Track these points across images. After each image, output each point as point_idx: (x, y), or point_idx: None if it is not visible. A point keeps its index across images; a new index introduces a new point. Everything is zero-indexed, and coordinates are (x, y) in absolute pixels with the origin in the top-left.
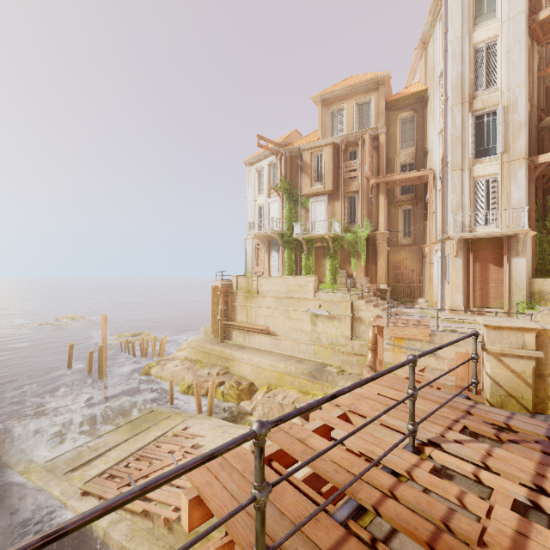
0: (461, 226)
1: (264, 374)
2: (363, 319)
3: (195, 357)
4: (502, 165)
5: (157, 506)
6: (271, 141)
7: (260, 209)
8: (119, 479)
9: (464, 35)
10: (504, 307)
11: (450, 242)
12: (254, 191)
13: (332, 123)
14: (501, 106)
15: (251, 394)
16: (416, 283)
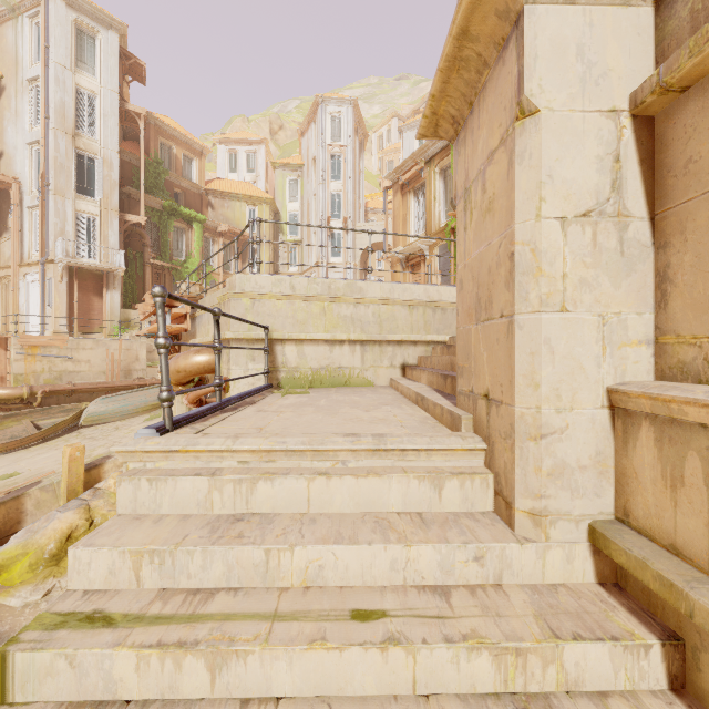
0: (66, 253)
1: None
2: None
3: None
4: (102, 210)
5: None
6: None
7: None
8: None
9: (68, 68)
10: (105, 331)
11: (55, 266)
12: None
13: None
14: (101, 158)
15: None
16: None
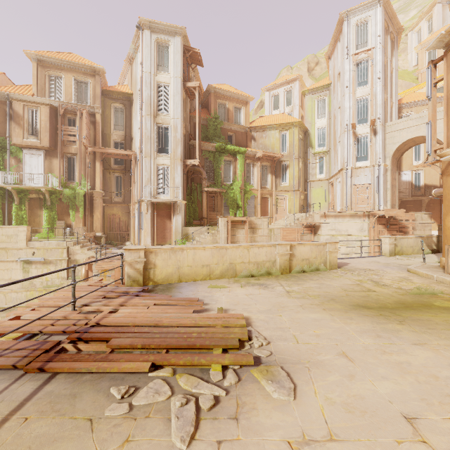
0: (150, 194)
1: None
2: (79, 260)
3: None
4: (171, 161)
5: None
6: None
7: None
8: None
9: (152, 73)
10: (172, 243)
11: (144, 204)
12: None
13: (49, 85)
14: (171, 126)
15: None
16: (125, 230)
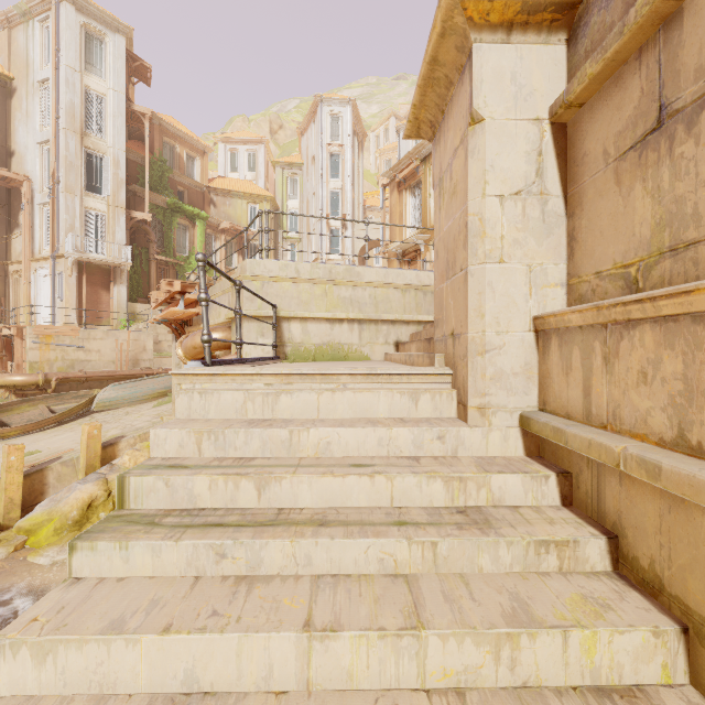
0: (75, 248)
1: None
2: None
3: None
4: (109, 207)
5: None
6: None
7: None
8: None
9: (78, 70)
10: (113, 324)
11: (65, 261)
12: None
13: None
14: (109, 157)
15: None
16: None
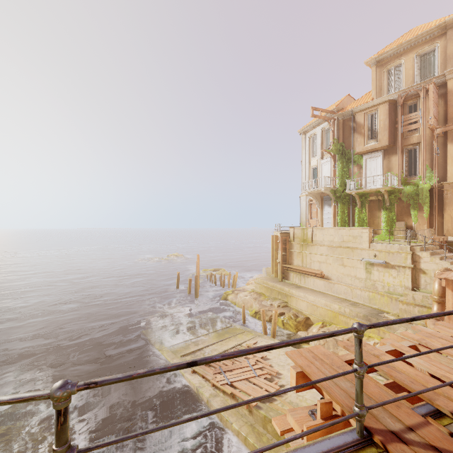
0: None
1: (318, 311)
2: (427, 271)
3: (260, 290)
4: None
5: (240, 393)
6: (324, 110)
7: (313, 170)
8: (213, 368)
9: None
10: None
11: None
12: (308, 155)
13: (387, 81)
14: None
15: (307, 327)
16: None
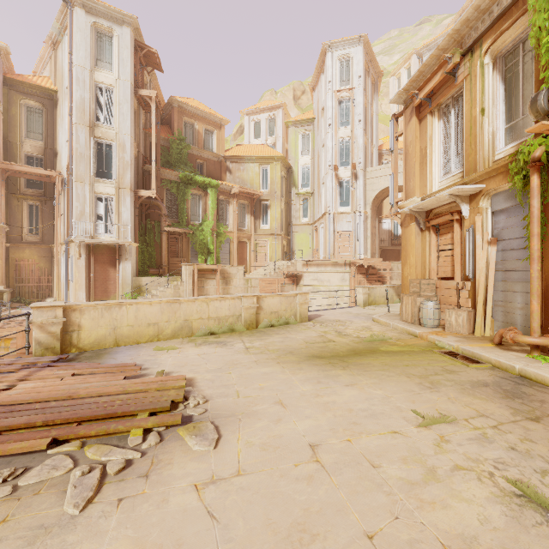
0: (85, 232)
1: None
2: None
3: None
4: (117, 189)
5: None
6: None
7: None
8: None
9: (87, 68)
10: (118, 299)
11: (74, 245)
12: None
13: None
14: (116, 143)
15: None
16: (45, 282)
